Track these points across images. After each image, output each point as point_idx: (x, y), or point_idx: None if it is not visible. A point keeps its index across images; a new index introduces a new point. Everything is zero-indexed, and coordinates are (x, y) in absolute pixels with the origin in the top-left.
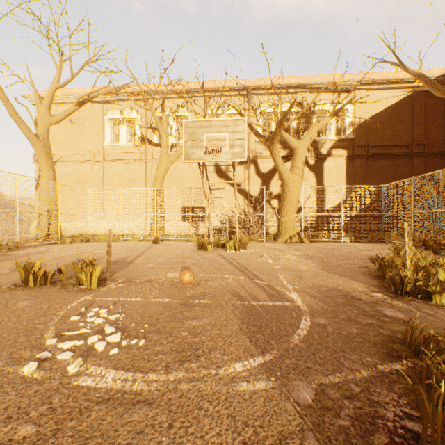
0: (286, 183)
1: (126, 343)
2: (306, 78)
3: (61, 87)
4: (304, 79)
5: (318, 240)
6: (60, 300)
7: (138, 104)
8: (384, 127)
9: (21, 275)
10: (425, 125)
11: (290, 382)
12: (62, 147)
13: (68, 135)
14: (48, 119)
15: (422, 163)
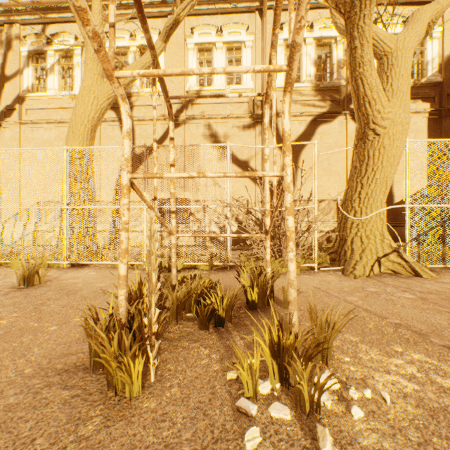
0: (377, 126)
1: None
2: None
3: None
4: None
5: (444, 266)
6: None
7: None
8: None
9: None
10: None
11: None
12: None
13: None
14: None
15: None
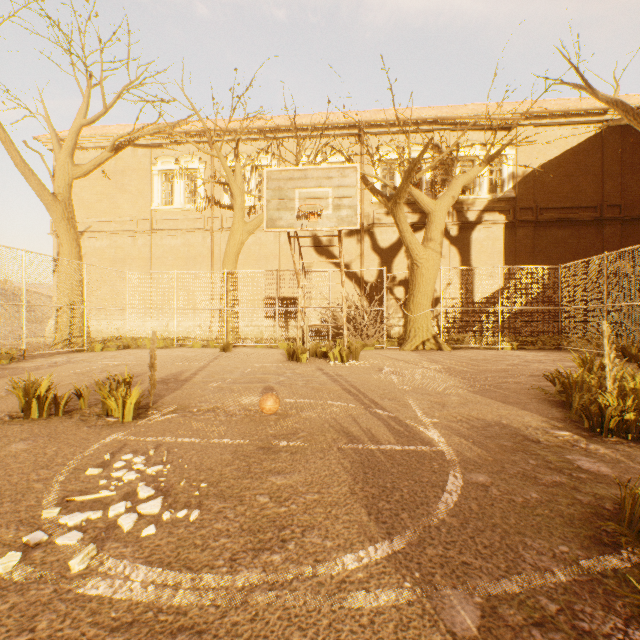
0: (417, 262)
1: (170, 515)
2: (445, 110)
3: (89, 124)
4: (443, 111)
5: (464, 346)
6: (74, 441)
7: (200, 148)
8: (560, 181)
9: (20, 401)
10: (622, 177)
11: (437, 592)
12: (92, 212)
13: (100, 195)
14: (70, 170)
15: (617, 232)
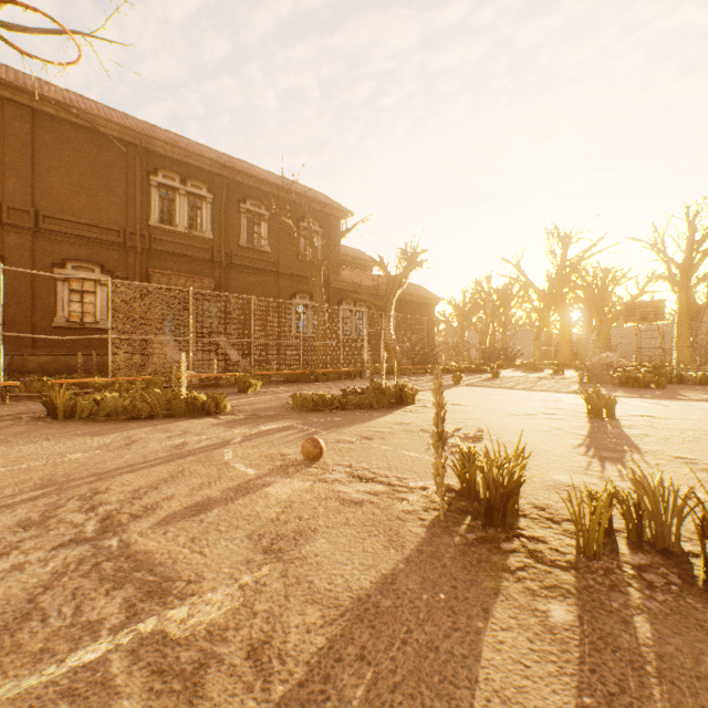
0: None
1: (432, 431)
2: None
3: None
4: None
5: None
6: None
7: None
8: None
9: None
10: None
11: (378, 415)
12: None
13: None
14: None
15: None
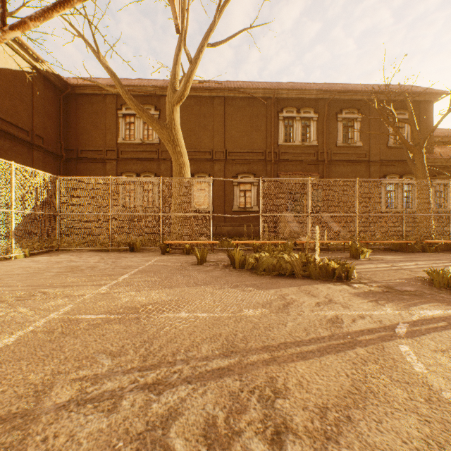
0: None
1: None
2: None
3: None
4: None
5: None
6: None
7: None
8: (3, 93)
9: None
10: (44, 118)
11: None
12: None
13: None
14: None
15: (42, 158)
